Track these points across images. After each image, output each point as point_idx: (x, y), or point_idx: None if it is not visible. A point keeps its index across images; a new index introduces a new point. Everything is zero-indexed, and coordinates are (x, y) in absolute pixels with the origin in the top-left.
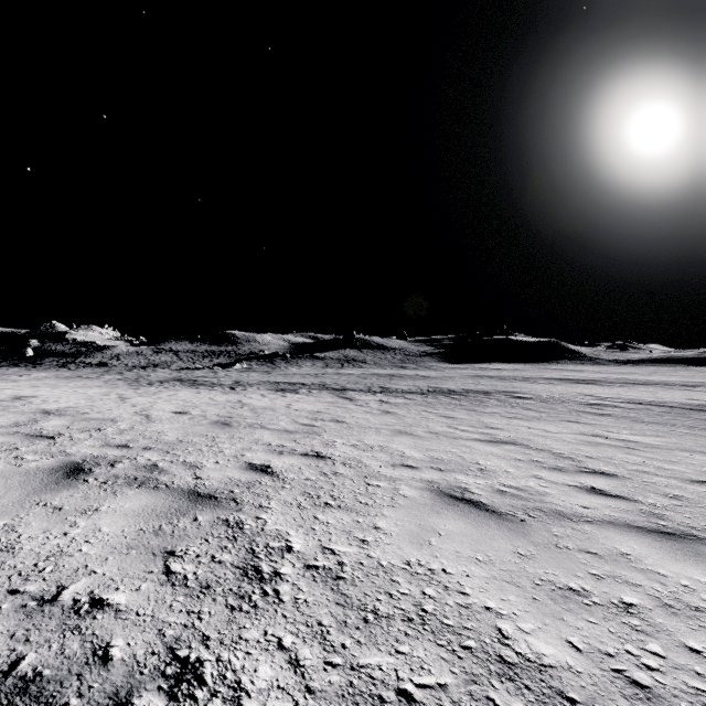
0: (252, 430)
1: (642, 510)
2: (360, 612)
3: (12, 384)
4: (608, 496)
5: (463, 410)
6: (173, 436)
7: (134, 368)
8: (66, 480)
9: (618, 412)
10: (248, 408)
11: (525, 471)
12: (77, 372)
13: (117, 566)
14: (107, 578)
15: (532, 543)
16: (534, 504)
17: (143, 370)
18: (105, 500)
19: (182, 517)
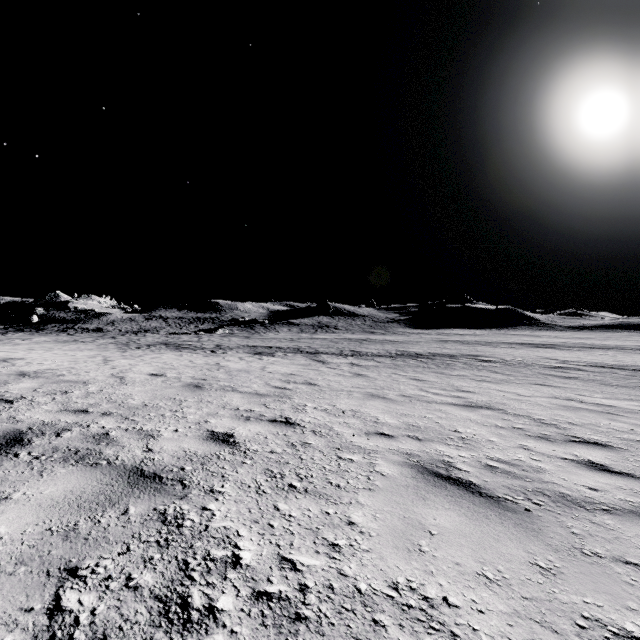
0: (222, 393)
1: None
2: None
3: (11, 347)
4: (613, 474)
5: (432, 373)
6: (140, 399)
7: (126, 333)
8: None
9: (583, 375)
10: (224, 370)
11: (510, 441)
12: (75, 336)
13: None
14: None
15: (549, 547)
16: (533, 485)
17: (135, 334)
18: (24, 483)
19: (109, 509)
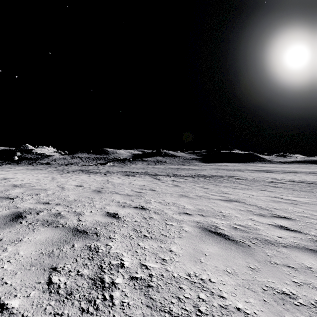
0: (111, 195)
1: (310, 239)
2: (161, 313)
3: (5, 172)
4: (290, 231)
5: (212, 185)
6: (72, 197)
7: (61, 165)
8: (10, 222)
9: (284, 185)
10: (111, 184)
11: (245, 216)
12: (36, 167)
13: (20, 278)
14: (12, 287)
15: (256, 260)
16: (253, 235)
17: (66, 166)
18: (27, 234)
19: (66, 245)
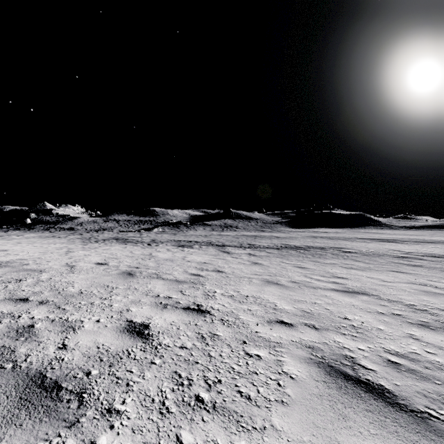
0: (148, 280)
1: None
2: None
3: (6, 241)
4: None
5: (310, 262)
6: (78, 287)
7: (90, 231)
8: None
9: (425, 263)
10: (154, 260)
11: (397, 329)
12: (54, 233)
13: None
14: None
15: None
16: None
17: (96, 232)
18: None
19: None
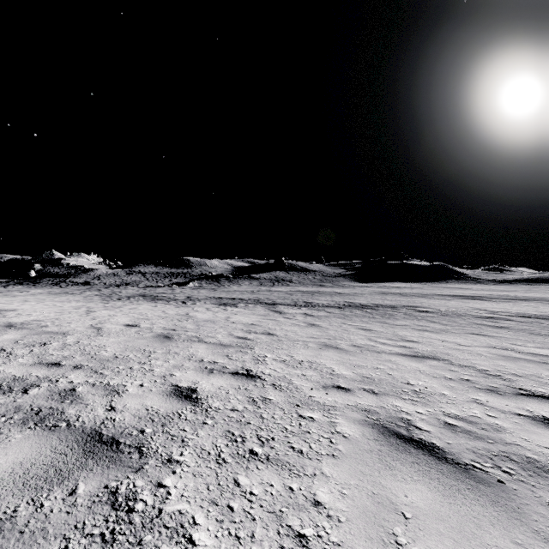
0: (189, 344)
1: None
2: None
3: (9, 299)
4: None
5: (377, 323)
6: (112, 351)
7: (110, 286)
8: None
9: (512, 324)
10: (192, 321)
11: (462, 394)
12: (66, 289)
13: None
14: None
15: (537, 534)
16: (497, 448)
17: (117, 287)
18: None
19: (56, 487)
